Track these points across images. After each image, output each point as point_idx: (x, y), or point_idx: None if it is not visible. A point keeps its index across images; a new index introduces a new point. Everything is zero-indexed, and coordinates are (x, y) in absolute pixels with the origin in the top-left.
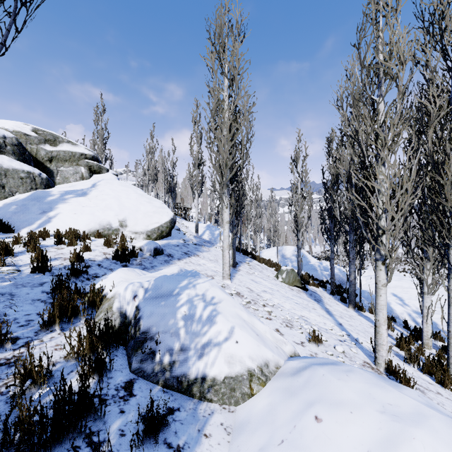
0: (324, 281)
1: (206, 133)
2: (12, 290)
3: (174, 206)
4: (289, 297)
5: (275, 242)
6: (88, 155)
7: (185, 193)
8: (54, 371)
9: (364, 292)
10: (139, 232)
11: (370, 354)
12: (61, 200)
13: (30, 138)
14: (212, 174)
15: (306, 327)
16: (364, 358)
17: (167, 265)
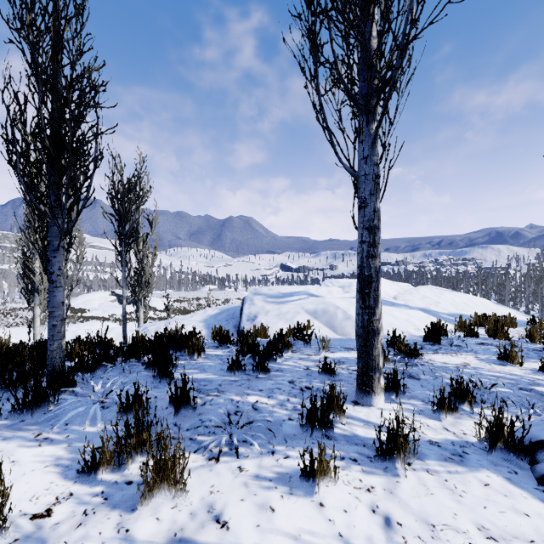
0: None
1: None
2: None
3: None
4: None
5: None
6: None
7: None
8: None
9: None
10: None
11: None
12: None
13: None
14: None
15: None
16: None
17: None
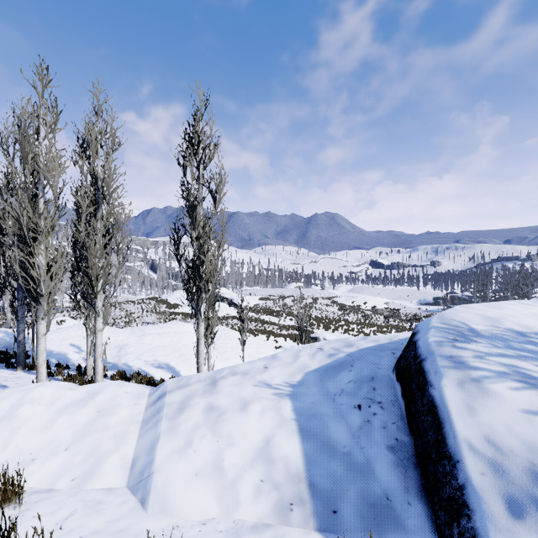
0: None
1: None
2: None
3: None
4: None
5: None
6: None
7: None
8: None
9: None
10: None
11: None
12: None
13: None
14: None
15: None
16: None
17: None
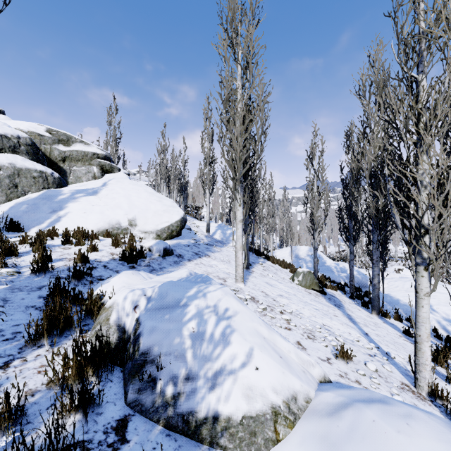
0: (342, 283)
1: (218, 126)
2: (6, 295)
3: (186, 205)
4: (308, 302)
5: (287, 242)
6: (100, 155)
7: (196, 192)
8: (31, 404)
9: (386, 295)
10: (149, 231)
11: (406, 372)
12: (71, 199)
13: (44, 139)
14: (225, 169)
15: (330, 338)
16: (400, 378)
17: (176, 266)
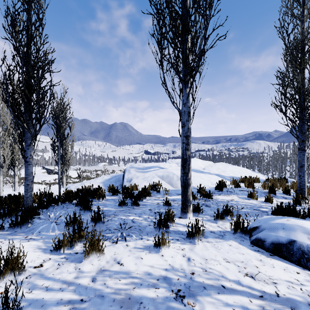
0: None
1: None
2: None
3: None
4: None
5: None
6: None
7: None
8: None
9: None
10: None
11: None
12: None
13: None
14: None
15: None
16: None
17: None
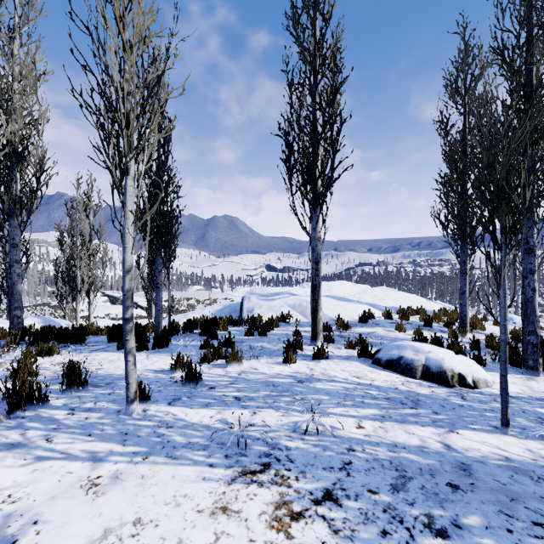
0: None
1: None
2: None
3: None
4: None
5: None
6: None
7: None
8: None
9: None
10: None
11: None
12: None
13: None
14: None
15: None
16: None
17: None
